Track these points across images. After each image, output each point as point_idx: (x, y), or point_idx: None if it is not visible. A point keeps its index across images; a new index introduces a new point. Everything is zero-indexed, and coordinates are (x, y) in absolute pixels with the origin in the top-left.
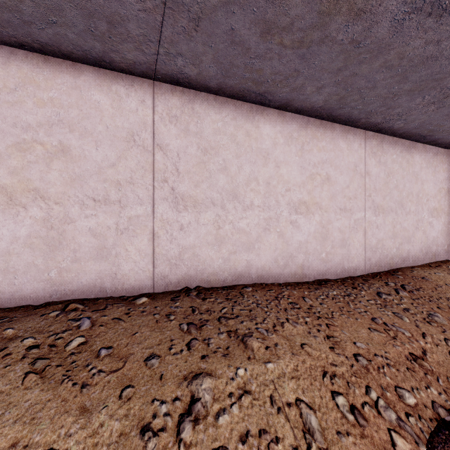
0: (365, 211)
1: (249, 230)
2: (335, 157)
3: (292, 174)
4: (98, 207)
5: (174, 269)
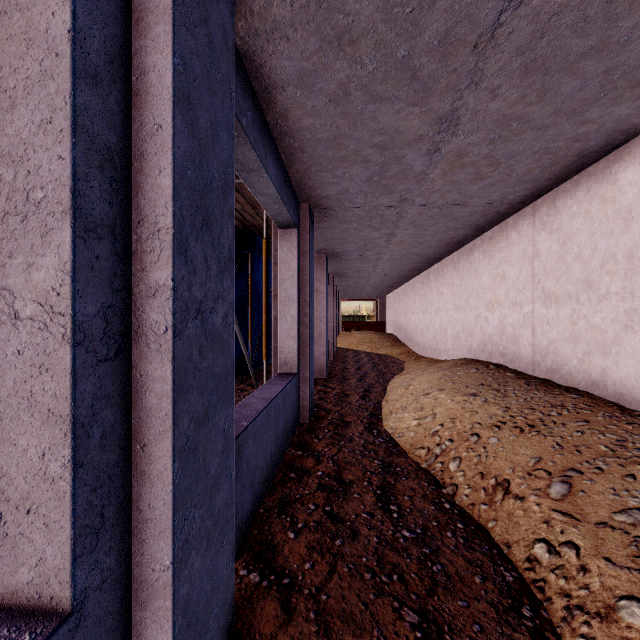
0: None
1: (605, 327)
2: None
3: None
4: (513, 308)
5: (544, 360)
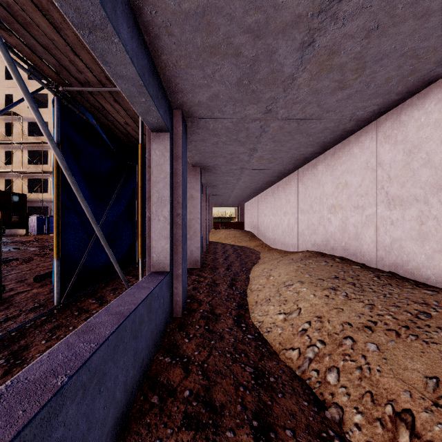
0: None
1: None
2: None
3: None
4: (355, 210)
5: (387, 255)
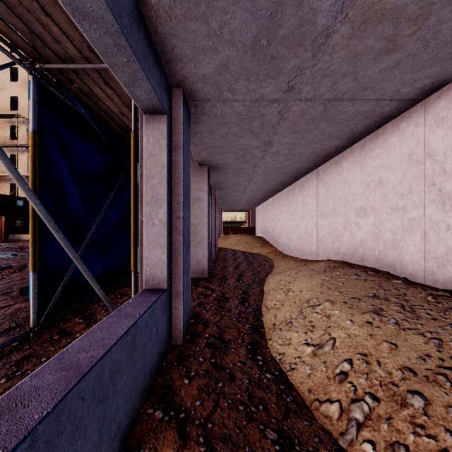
0: None
1: None
2: None
3: None
4: (393, 213)
5: (441, 268)
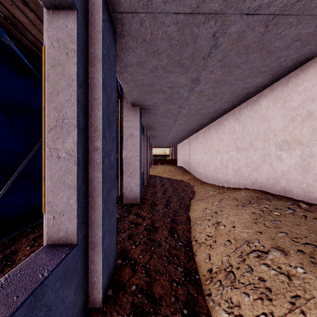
0: None
1: None
2: None
3: None
4: None
5: None
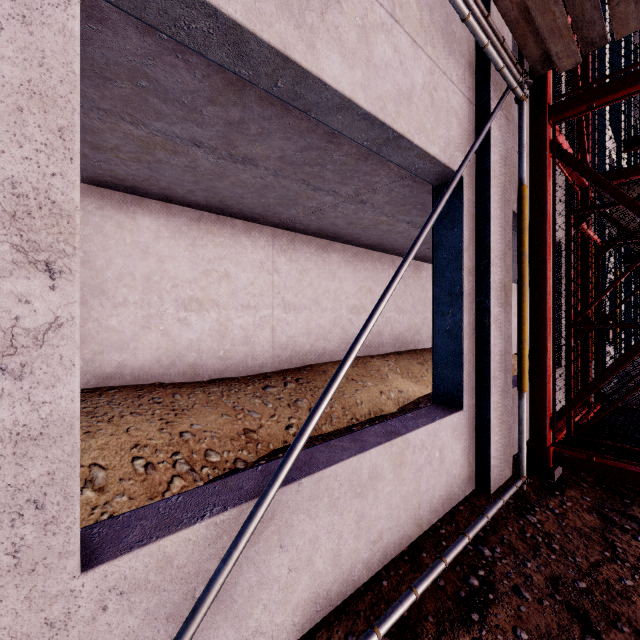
0: (273, 309)
1: (123, 328)
2: (236, 253)
3: (180, 270)
4: None
5: None
